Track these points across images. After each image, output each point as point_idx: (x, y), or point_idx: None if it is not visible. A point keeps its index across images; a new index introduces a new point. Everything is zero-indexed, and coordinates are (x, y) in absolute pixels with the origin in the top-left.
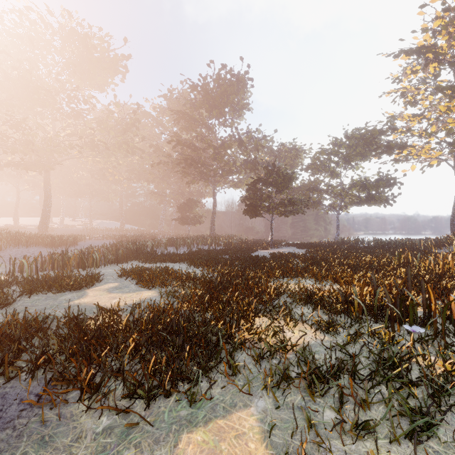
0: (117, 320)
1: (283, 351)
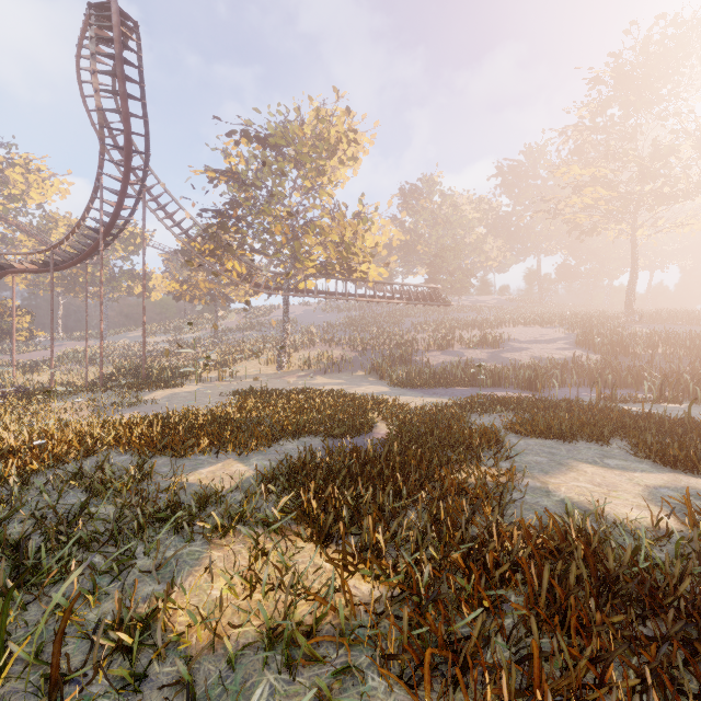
0: (419, 453)
1: (227, 538)
